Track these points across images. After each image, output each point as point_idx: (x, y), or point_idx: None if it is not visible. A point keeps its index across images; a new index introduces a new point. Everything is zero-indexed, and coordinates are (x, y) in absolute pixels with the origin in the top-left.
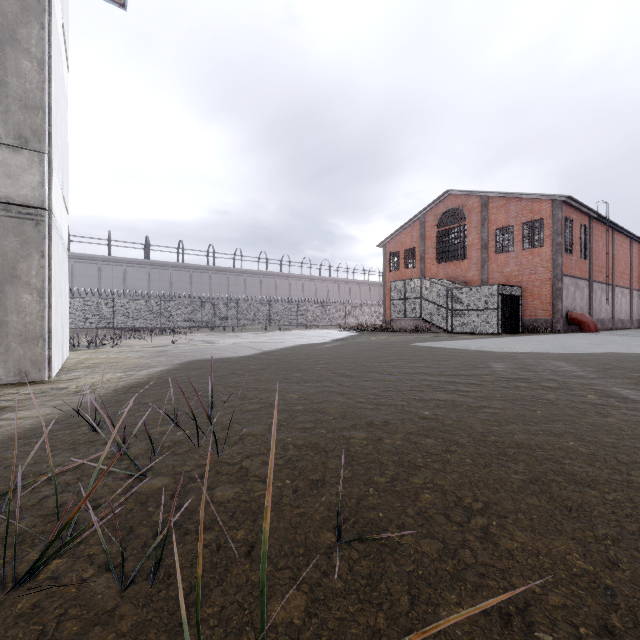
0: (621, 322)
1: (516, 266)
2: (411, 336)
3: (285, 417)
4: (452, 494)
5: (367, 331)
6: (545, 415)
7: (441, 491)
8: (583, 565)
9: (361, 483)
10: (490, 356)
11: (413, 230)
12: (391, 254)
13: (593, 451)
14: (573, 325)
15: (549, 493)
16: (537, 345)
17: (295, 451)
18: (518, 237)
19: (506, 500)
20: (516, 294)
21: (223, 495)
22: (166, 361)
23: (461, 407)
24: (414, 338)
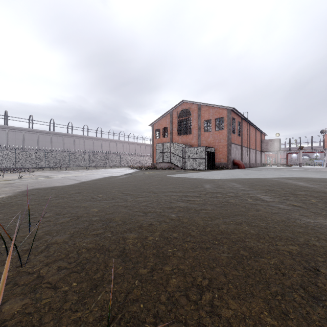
0: (252, 164)
1: (212, 138)
2: (166, 171)
3: (85, 226)
4: (189, 276)
5: (144, 169)
6: (232, 212)
7: (183, 274)
8: (271, 322)
9: (130, 276)
10: (203, 181)
11: (167, 118)
12: (156, 130)
13: (257, 232)
14: (235, 165)
15: (242, 264)
16: (222, 175)
17: (86, 254)
18: (213, 125)
19: (221, 274)
20: (213, 151)
21: (10, 310)
22: (9, 190)
23: (191, 210)
24: (167, 172)
